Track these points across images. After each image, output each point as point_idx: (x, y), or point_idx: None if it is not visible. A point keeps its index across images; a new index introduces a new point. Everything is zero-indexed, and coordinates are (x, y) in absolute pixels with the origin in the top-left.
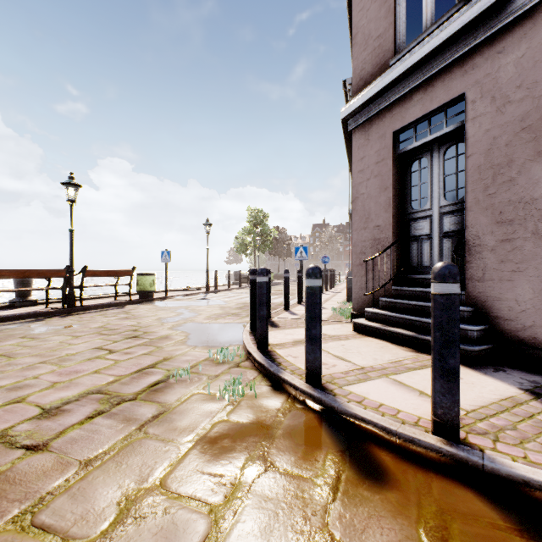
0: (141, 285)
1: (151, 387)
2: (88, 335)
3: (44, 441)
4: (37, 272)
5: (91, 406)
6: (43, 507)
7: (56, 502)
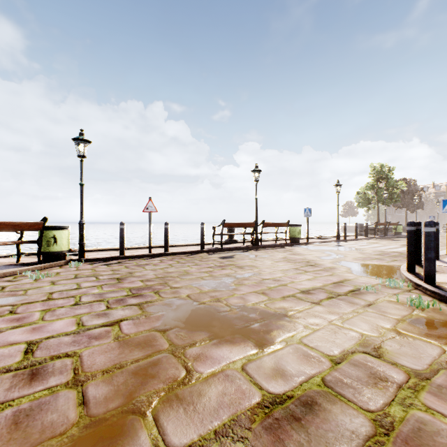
0: (291, 233)
1: (351, 292)
2: (282, 261)
3: (316, 302)
4: (243, 224)
5: (323, 293)
6: (342, 322)
7: (346, 322)
